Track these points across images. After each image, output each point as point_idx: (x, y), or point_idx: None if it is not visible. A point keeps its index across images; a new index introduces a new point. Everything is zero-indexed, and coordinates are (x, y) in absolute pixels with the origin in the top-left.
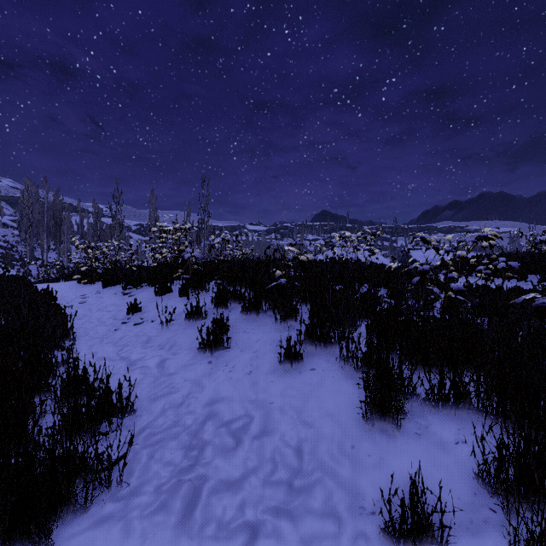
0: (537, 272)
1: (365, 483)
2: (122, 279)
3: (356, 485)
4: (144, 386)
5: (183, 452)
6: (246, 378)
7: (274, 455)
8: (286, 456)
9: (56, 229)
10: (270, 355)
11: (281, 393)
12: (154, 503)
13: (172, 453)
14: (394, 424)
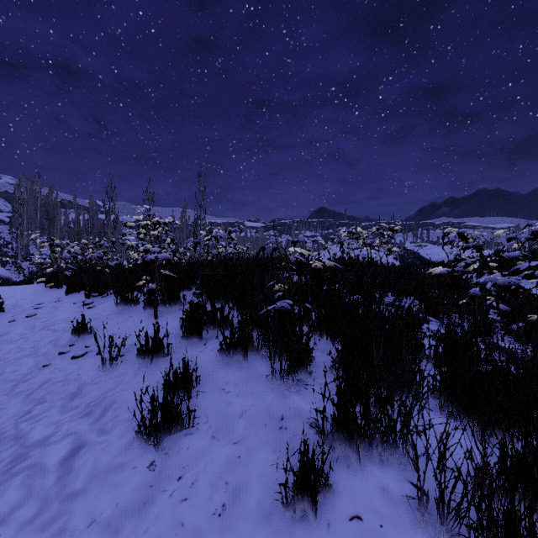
0: None
1: None
2: (85, 285)
3: None
4: (9, 531)
5: None
6: (211, 529)
7: None
8: None
9: (50, 226)
10: (263, 455)
11: None
12: None
13: None
14: None
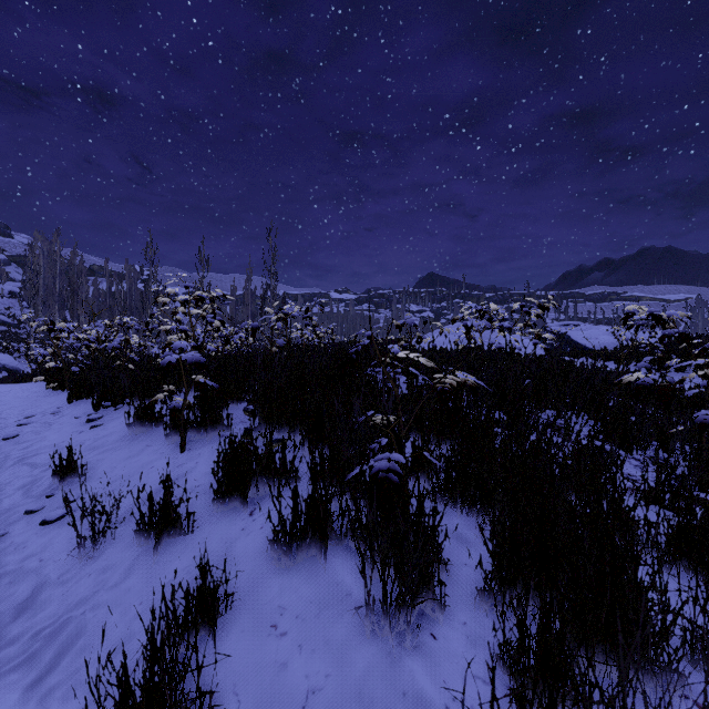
0: None
1: None
2: (92, 390)
3: None
4: None
5: None
6: None
7: None
8: None
9: (73, 300)
10: None
11: None
12: None
13: None
14: None
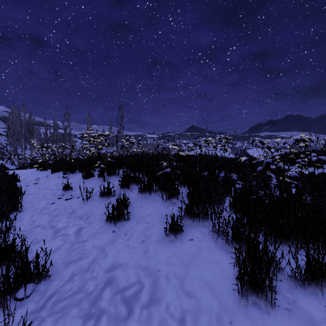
0: None
1: None
2: (63, 167)
3: None
4: (62, 251)
5: (82, 321)
6: (139, 246)
7: None
8: None
9: (30, 136)
10: (158, 226)
11: (166, 261)
12: None
13: (72, 322)
14: (267, 301)
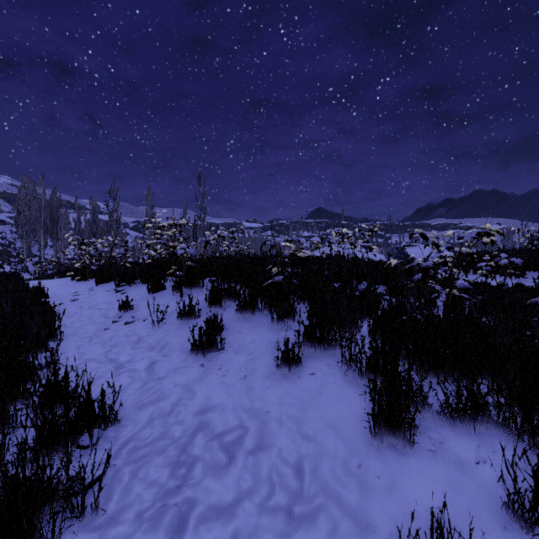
0: (536, 269)
1: (376, 511)
2: (115, 276)
3: (365, 514)
4: (131, 391)
5: (170, 470)
6: (240, 383)
7: (271, 474)
8: (284, 476)
9: (53, 226)
10: (266, 357)
11: (278, 401)
12: (134, 535)
13: (158, 471)
14: (406, 440)
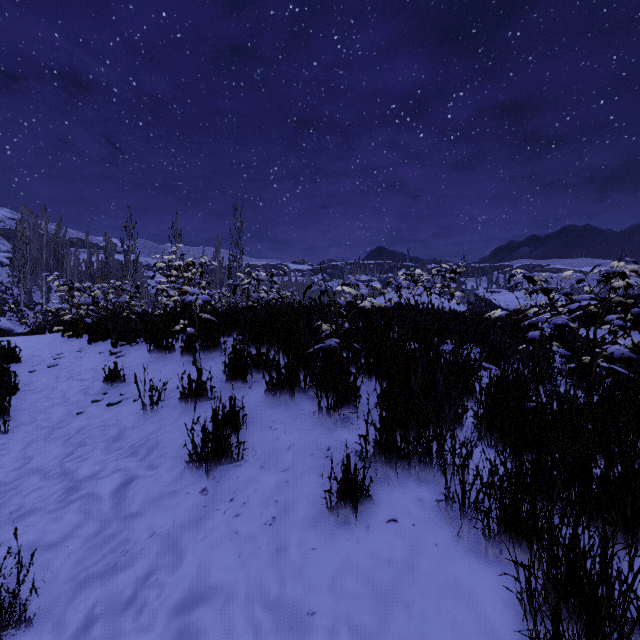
0: None
1: None
2: (111, 332)
3: None
4: (75, 543)
5: None
6: (263, 535)
7: None
8: None
9: (58, 268)
10: (310, 479)
11: (331, 585)
12: None
13: None
14: None
